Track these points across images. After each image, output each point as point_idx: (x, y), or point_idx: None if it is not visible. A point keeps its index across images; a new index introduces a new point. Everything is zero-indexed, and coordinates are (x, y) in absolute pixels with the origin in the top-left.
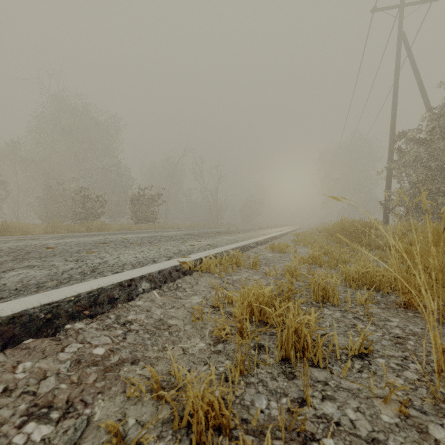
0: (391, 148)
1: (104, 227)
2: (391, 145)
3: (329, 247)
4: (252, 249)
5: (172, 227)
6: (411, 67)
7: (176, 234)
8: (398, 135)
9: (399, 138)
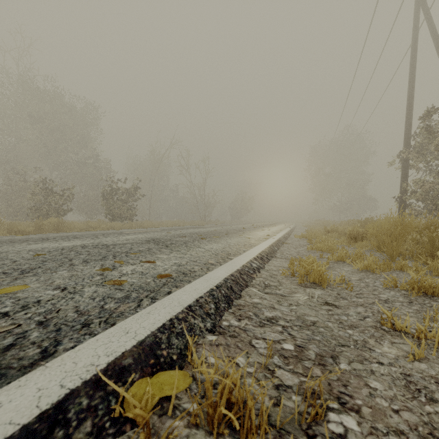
0: (407, 132)
1: (62, 226)
2: (408, 129)
3: (422, 277)
4: (257, 277)
5: (153, 225)
6: (432, 37)
7: (130, 240)
8: (426, 112)
9: (428, 116)
